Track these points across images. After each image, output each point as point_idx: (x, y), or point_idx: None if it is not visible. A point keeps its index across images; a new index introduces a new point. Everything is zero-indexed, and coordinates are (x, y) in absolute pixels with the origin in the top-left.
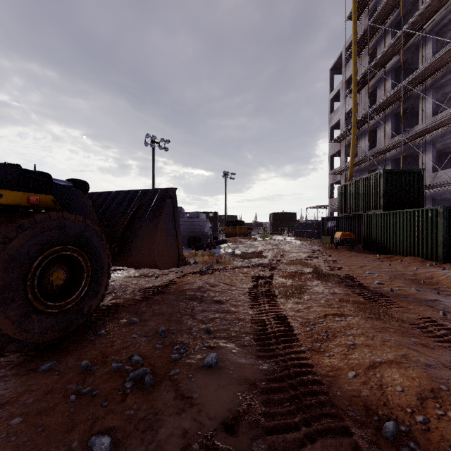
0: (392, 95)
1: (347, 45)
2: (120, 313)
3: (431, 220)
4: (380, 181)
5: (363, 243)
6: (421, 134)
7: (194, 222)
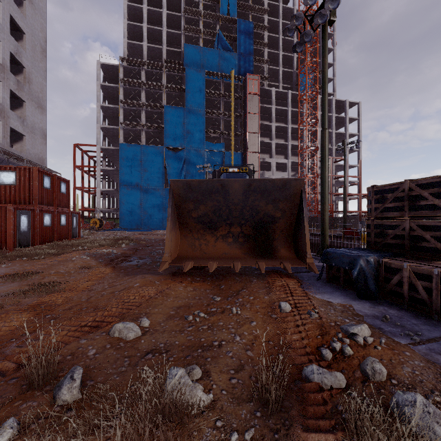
0: None
1: None
2: None
3: None
4: None
5: None
6: None
7: None
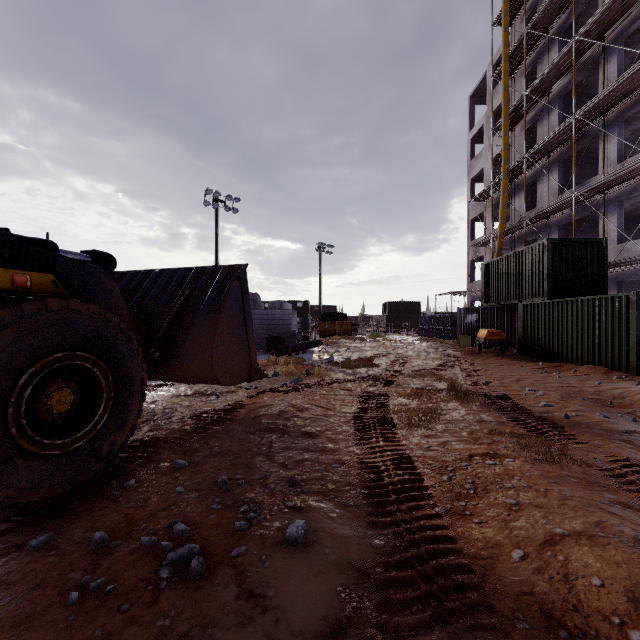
0: (560, 132)
1: (495, 62)
2: (161, 452)
3: (619, 312)
4: (543, 256)
5: (518, 345)
6: (602, 188)
7: (274, 315)
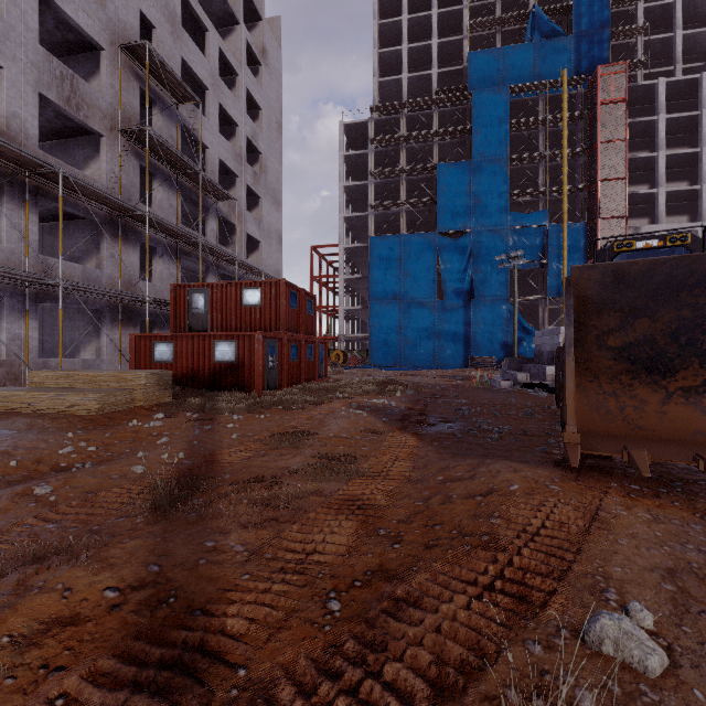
0: None
1: None
2: None
3: None
4: None
5: None
6: None
7: None
